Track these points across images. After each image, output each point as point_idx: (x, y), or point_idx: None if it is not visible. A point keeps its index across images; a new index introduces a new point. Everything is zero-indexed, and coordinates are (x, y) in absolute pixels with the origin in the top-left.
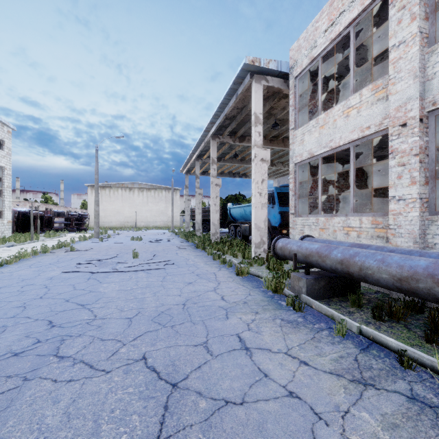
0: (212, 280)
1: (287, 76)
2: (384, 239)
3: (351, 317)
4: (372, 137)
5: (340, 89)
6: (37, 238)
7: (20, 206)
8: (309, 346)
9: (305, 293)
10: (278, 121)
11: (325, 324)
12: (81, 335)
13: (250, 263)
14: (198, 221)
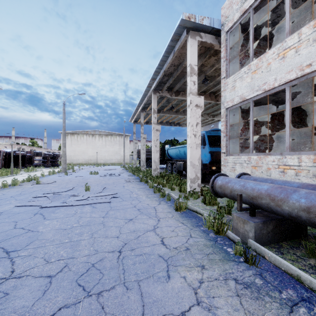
0: (152, 216)
1: (218, 32)
2: None
3: None
4: (313, 75)
5: (265, 44)
6: (16, 172)
7: (10, 148)
8: None
9: (253, 239)
10: (207, 78)
11: (294, 292)
12: None
13: (186, 197)
14: (143, 159)
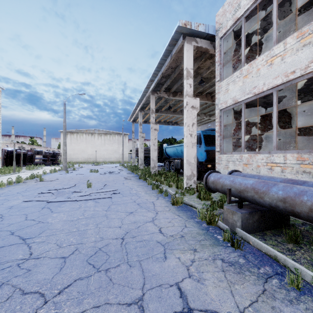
0: (151, 210)
1: (213, 38)
2: (311, 174)
3: (294, 257)
4: (297, 81)
5: (257, 49)
6: (18, 170)
7: (11, 146)
8: (265, 307)
9: (240, 227)
10: (203, 79)
11: (270, 268)
12: (3, 284)
13: (183, 193)
14: (141, 157)
